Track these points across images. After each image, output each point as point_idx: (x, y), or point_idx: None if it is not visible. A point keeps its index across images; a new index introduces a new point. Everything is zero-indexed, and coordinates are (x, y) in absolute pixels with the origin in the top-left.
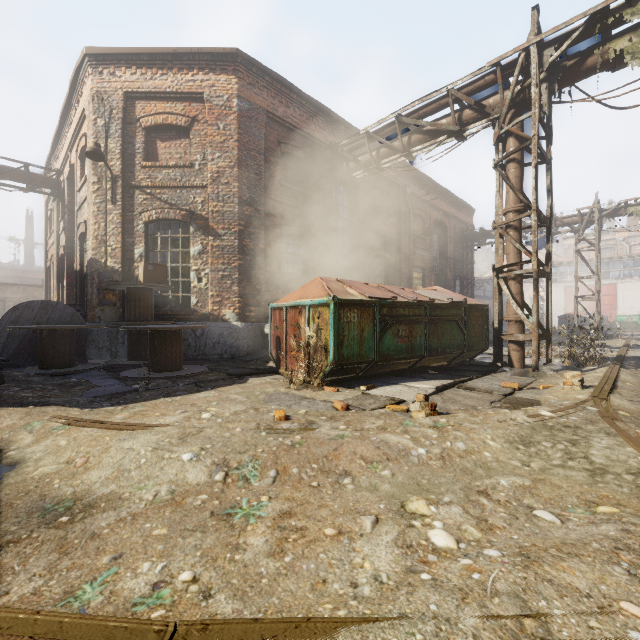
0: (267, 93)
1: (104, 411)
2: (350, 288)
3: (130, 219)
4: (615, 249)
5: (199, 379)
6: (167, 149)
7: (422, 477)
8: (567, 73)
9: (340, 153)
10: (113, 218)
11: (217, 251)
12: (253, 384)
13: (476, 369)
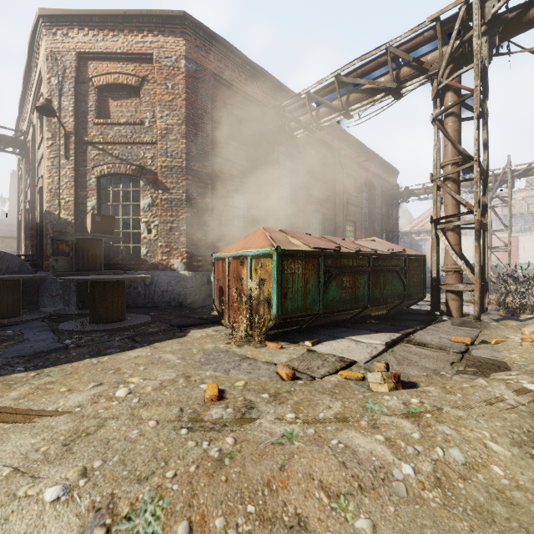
0: (214, 56)
1: (2, 384)
2: (293, 238)
3: (83, 173)
4: (515, 207)
5: (139, 331)
6: (118, 107)
7: (420, 531)
8: (508, 25)
9: (282, 113)
10: (66, 172)
11: (166, 204)
12: (193, 338)
13: (416, 318)
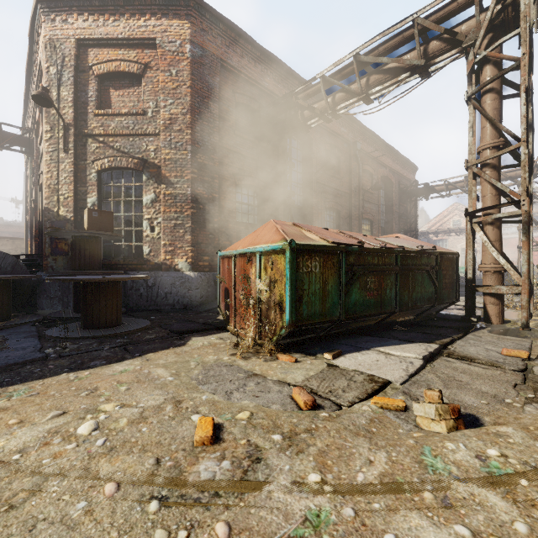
0: (221, 41)
1: None
2: (309, 232)
3: (83, 168)
4: None
5: (133, 339)
6: (120, 97)
7: None
8: None
9: (295, 101)
10: (65, 167)
11: (169, 199)
12: (192, 348)
13: (449, 325)
